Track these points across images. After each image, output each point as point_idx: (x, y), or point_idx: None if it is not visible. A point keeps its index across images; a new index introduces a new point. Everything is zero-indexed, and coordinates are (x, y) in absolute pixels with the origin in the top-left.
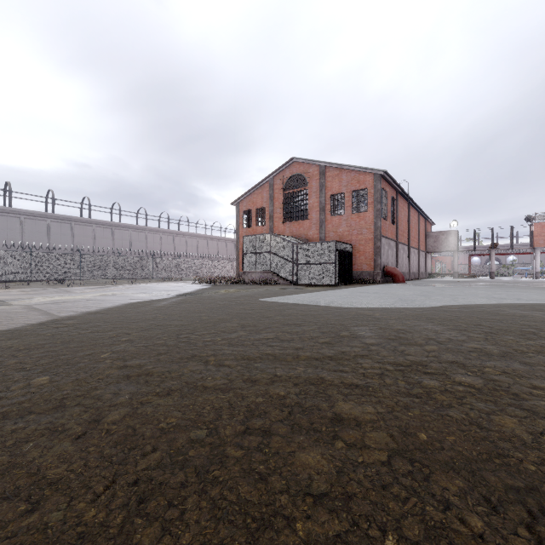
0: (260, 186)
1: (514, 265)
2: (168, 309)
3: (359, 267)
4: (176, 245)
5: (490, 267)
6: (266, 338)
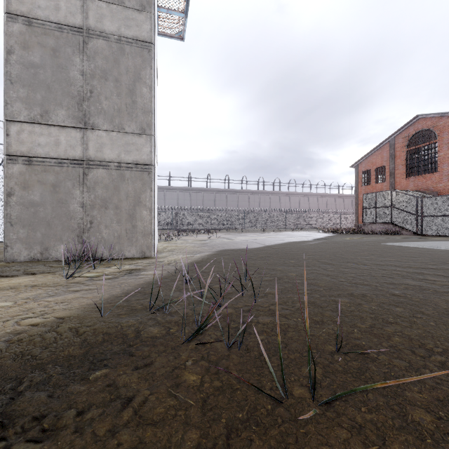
0: (379, 148)
1: None
2: (317, 245)
3: None
4: (301, 203)
5: None
6: (389, 260)
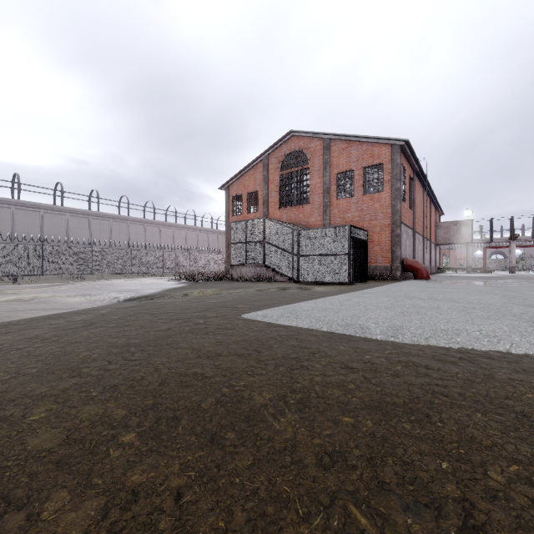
0: (252, 167)
1: (524, 259)
2: (23, 350)
3: (373, 260)
4: (162, 237)
5: (510, 261)
6: None
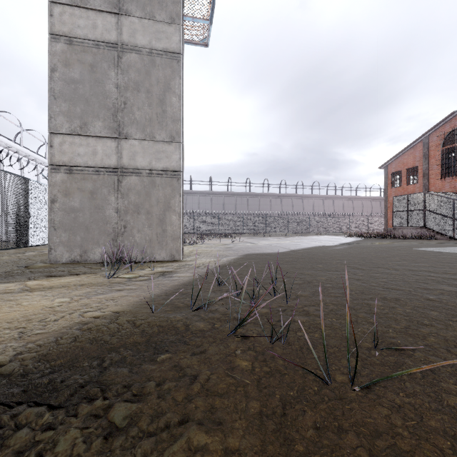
0: (411, 147)
1: None
2: (344, 250)
3: None
4: (325, 207)
5: None
6: (423, 266)
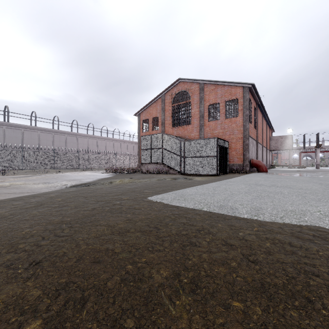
0: (155, 101)
1: (324, 159)
2: None
3: (231, 160)
4: (99, 146)
5: (316, 161)
6: None
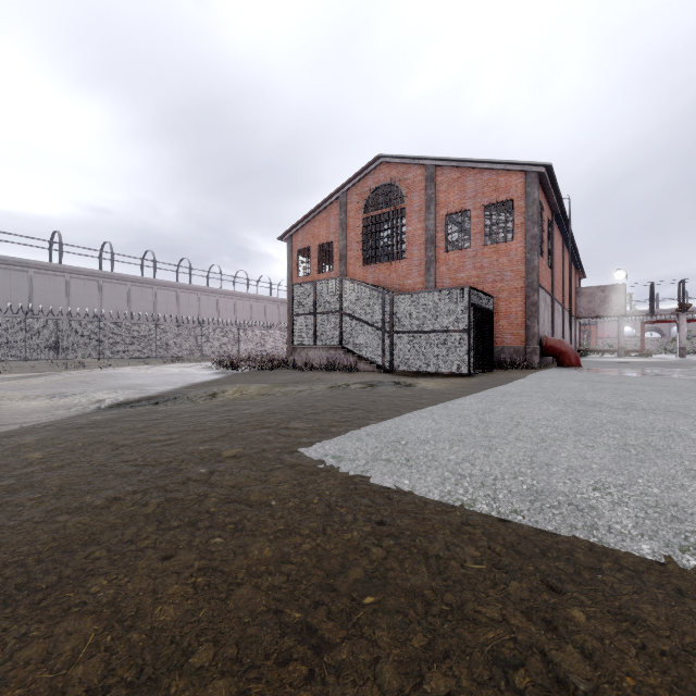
0: (324, 208)
1: (690, 337)
2: None
3: (498, 340)
4: (202, 308)
5: (679, 341)
6: None
